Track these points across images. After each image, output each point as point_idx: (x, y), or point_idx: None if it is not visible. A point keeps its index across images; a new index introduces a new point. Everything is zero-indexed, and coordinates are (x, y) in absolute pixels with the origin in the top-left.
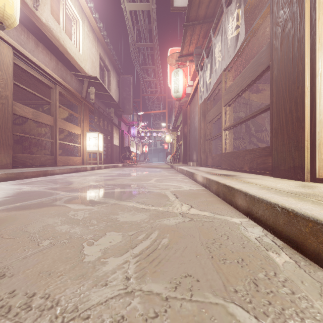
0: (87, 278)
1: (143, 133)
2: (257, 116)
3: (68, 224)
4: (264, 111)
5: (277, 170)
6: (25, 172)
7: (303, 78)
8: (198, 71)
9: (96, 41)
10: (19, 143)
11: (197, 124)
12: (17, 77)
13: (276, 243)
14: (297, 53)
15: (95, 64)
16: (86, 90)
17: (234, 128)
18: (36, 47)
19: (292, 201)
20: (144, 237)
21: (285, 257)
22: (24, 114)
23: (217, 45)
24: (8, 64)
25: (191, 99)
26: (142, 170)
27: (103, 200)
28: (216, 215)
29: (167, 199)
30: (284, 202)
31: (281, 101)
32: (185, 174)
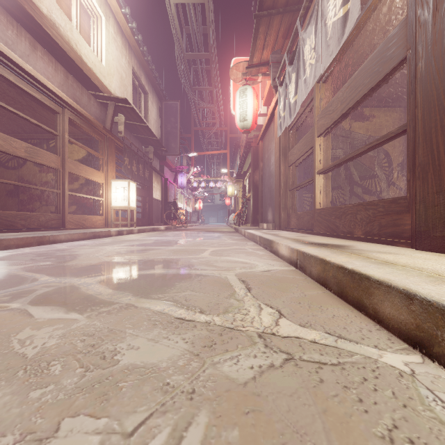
0: None
1: (195, 183)
2: (363, 155)
3: None
4: (393, 137)
5: (425, 237)
6: (6, 240)
7: None
8: (276, 89)
9: (127, 49)
10: (14, 195)
11: (274, 167)
12: (5, 96)
13: None
14: None
15: (126, 82)
16: (111, 118)
17: (330, 173)
18: (32, 50)
19: None
20: None
21: None
22: (13, 150)
23: (308, 41)
24: None
25: (265, 131)
26: (192, 235)
27: (108, 296)
28: (339, 340)
29: (230, 293)
30: None
31: (436, 114)
32: (257, 242)
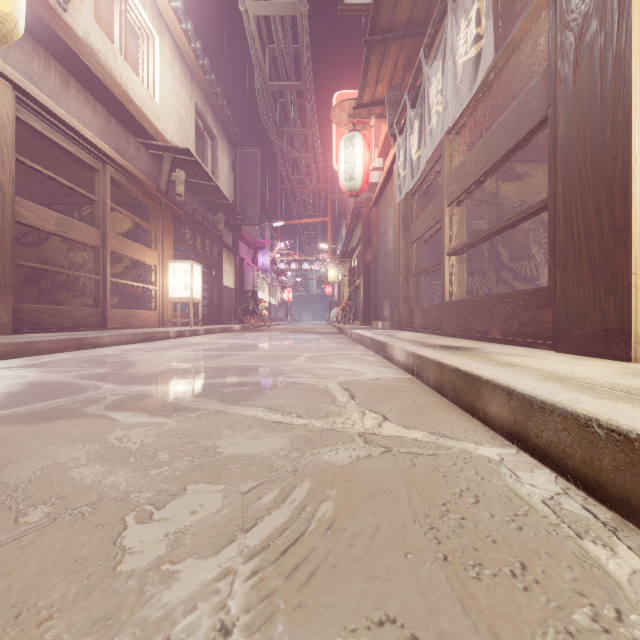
0: (116, 629)
1: (282, 264)
2: (514, 228)
3: (103, 463)
4: (535, 213)
5: (566, 337)
6: (39, 342)
7: (626, 139)
8: (394, 137)
9: (189, 78)
10: (33, 282)
11: (392, 244)
12: (26, 148)
13: (597, 514)
14: (613, 85)
15: (186, 125)
16: (168, 176)
17: (468, 252)
18: (64, 86)
19: (631, 412)
20: (276, 498)
21: (631, 557)
22: (40, 223)
23: (435, 80)
24: (5, 120)
25: (380, 193)
26: (280, 337)
27: (191, 403)
28: (441, 438)
29: (331, 401)
30: (612, 415)
31: (576, 190)
32: (368, 345)
